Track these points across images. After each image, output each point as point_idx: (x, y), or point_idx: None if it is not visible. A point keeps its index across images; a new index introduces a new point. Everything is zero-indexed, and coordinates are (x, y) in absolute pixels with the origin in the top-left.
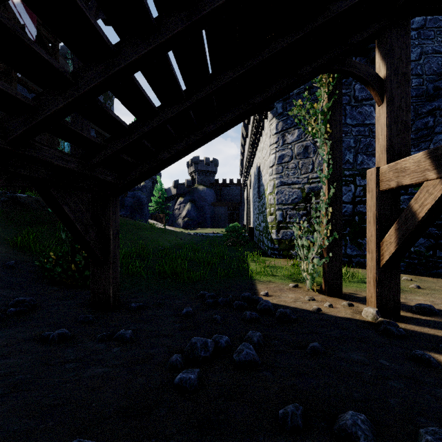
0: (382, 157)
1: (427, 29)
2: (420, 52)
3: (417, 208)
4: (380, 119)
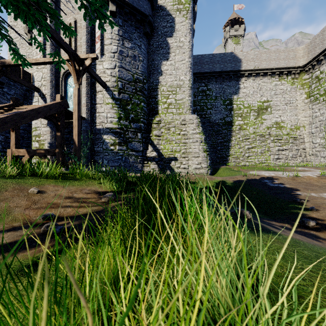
0: (13, 147)
1: (17, 84)
2: (14, 92)
3: (24, 161)
4: (12, 136)
